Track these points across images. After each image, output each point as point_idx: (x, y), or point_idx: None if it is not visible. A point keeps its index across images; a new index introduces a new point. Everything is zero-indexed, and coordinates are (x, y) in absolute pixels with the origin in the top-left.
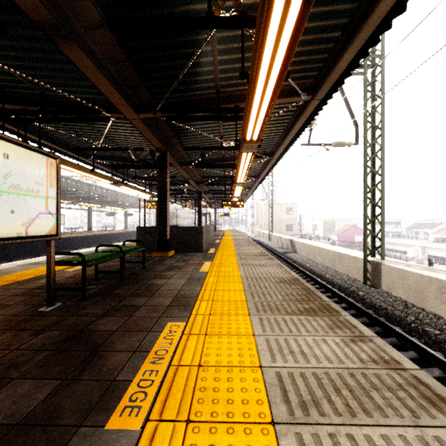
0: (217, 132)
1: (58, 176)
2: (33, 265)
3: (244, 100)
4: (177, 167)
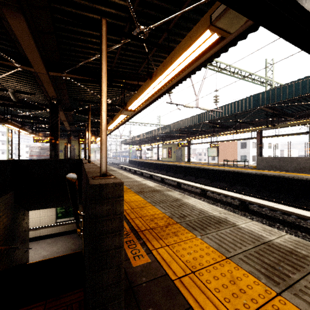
0: (0, 78)
1: (64, 146)
2: (114, 173)
3: (1, 99)
4: (45, 76)
